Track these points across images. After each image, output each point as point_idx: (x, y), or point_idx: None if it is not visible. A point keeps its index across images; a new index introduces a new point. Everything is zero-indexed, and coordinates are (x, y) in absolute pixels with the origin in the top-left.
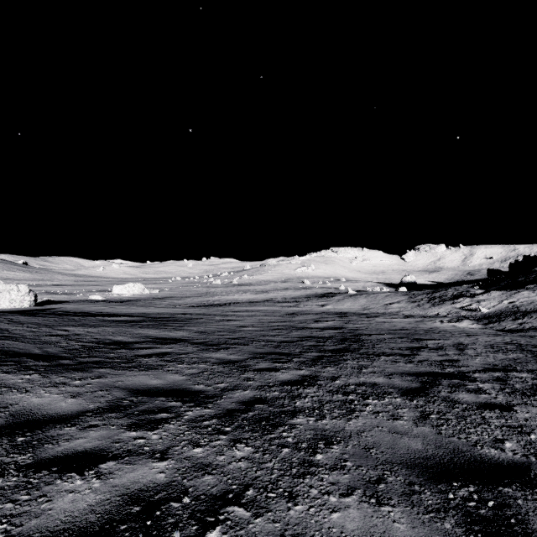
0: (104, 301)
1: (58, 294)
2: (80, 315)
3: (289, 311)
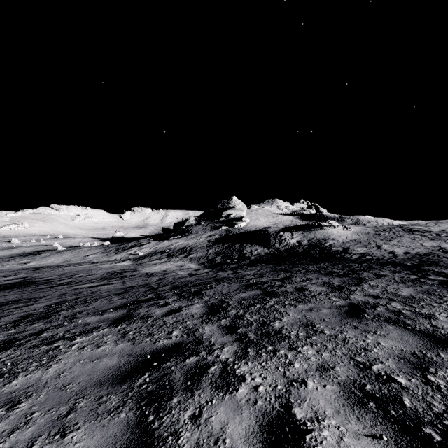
0: None
1: None
2: None
3: None
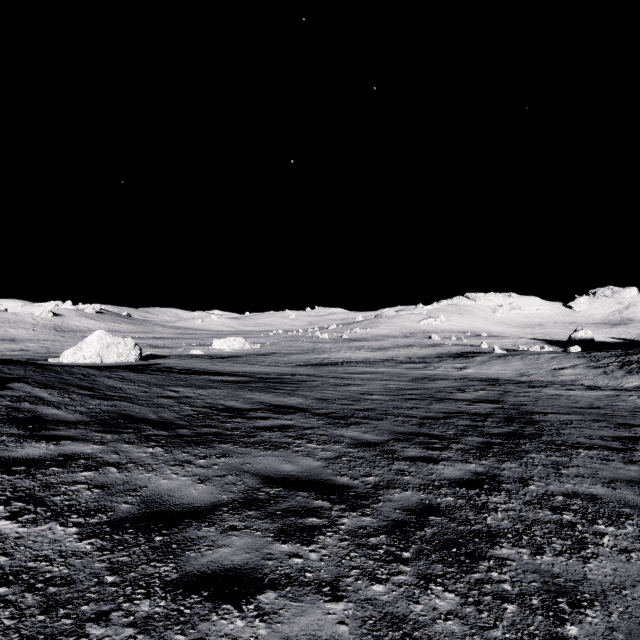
0: (205, 357)
1: (160, 348)
2: (185, 372)
3: (418, 375)
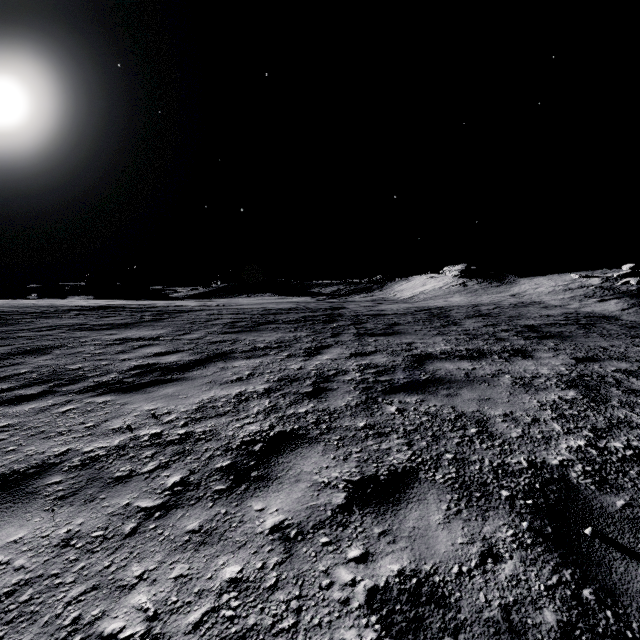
0: None
1: None
2: None
3: None
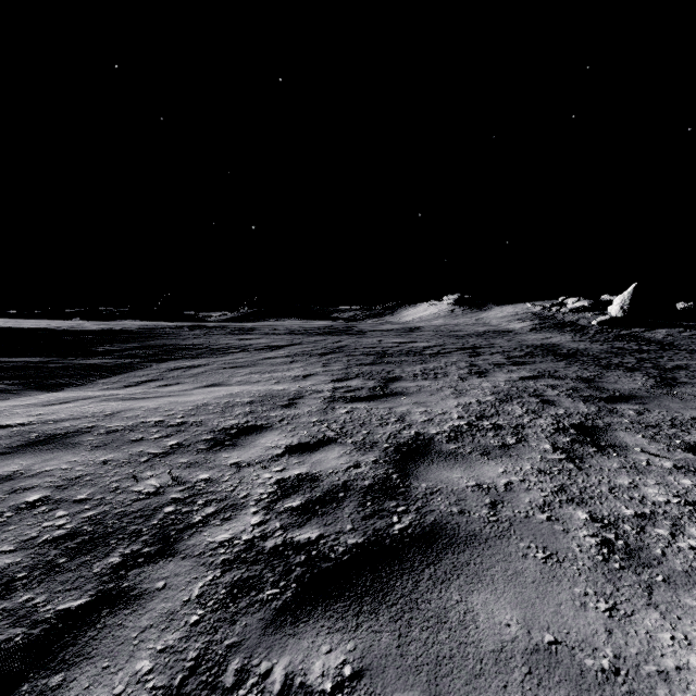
0: None
1: None
2: None
3: None
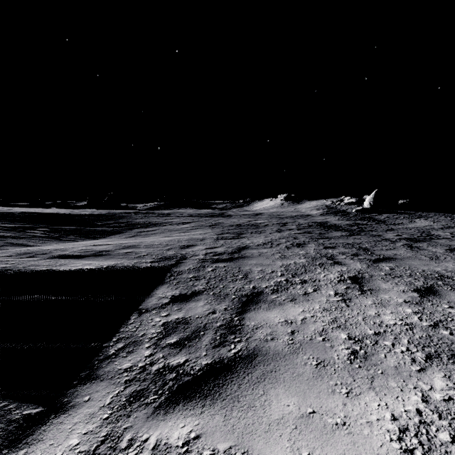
0: None
1: None
2: None
3: None
